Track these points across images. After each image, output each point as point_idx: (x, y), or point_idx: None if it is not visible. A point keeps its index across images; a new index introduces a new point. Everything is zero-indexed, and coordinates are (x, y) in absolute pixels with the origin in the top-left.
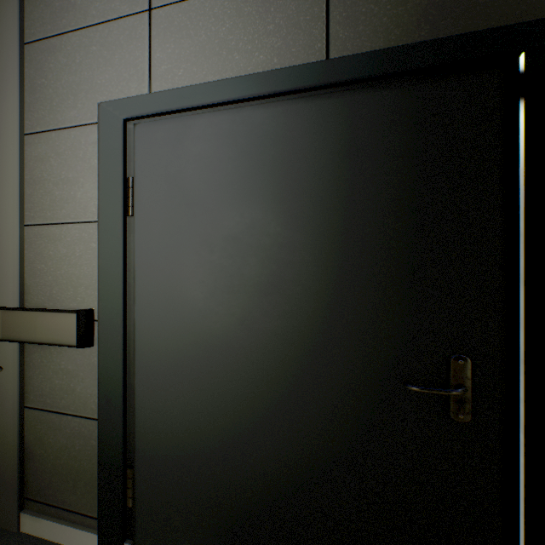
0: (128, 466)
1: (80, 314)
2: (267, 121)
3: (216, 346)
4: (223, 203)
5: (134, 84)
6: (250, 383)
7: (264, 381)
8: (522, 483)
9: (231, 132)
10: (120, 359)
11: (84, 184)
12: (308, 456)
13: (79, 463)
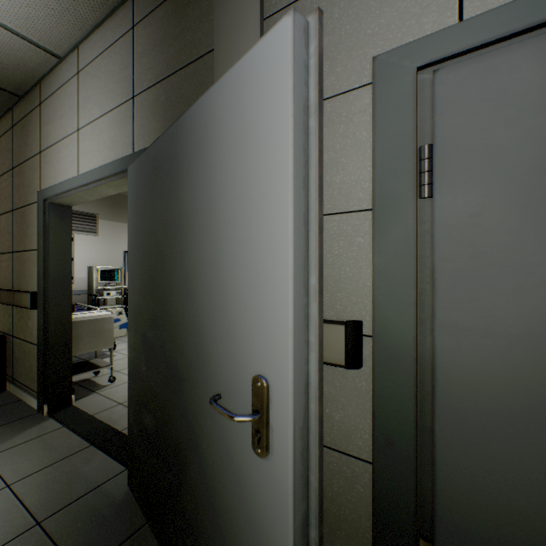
0: (420, 536)
1: (350, 327)
2: None
3: None
4: None
5: (430, 18)
6: None
7: None
8: None
9: None
10: (410, 391)
11: (345, 165)
12: None
13: (337, 508)
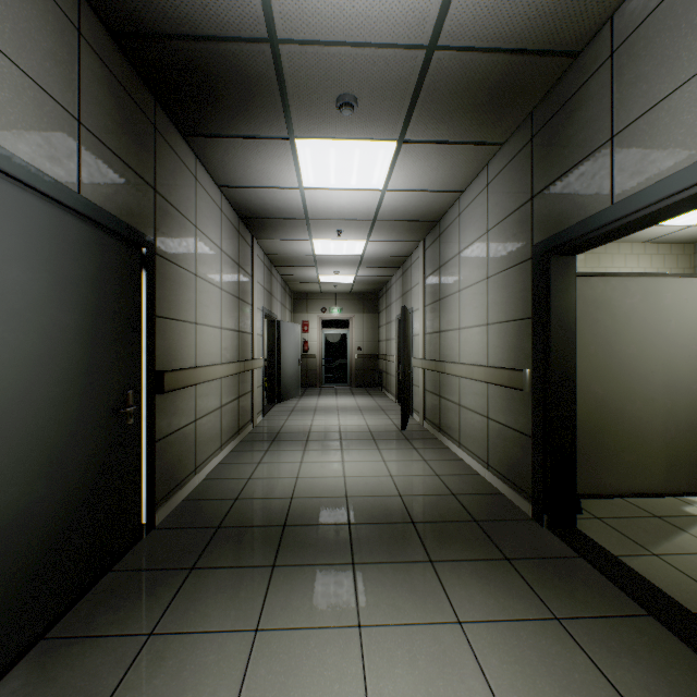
0: None
1: None
2: (46, 216)
3: (1, 424)
4: (8, 275)
5: None
6: (33, 449)
7: (44, 443)
8: (145, 443)
9: (15, 207)
10: None
11: None
12: (72, 486)
13: None
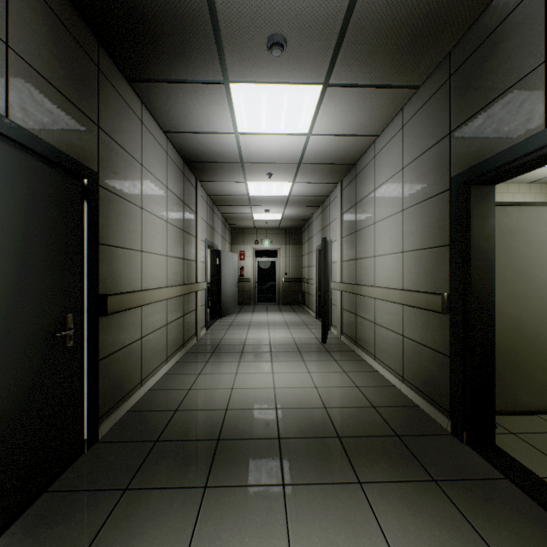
0: None
1: None
2: None
3: None
4: None
5: None
6: None
7: None
8: (87, 363)
9: None
10: None
11: None
12: None
13: None
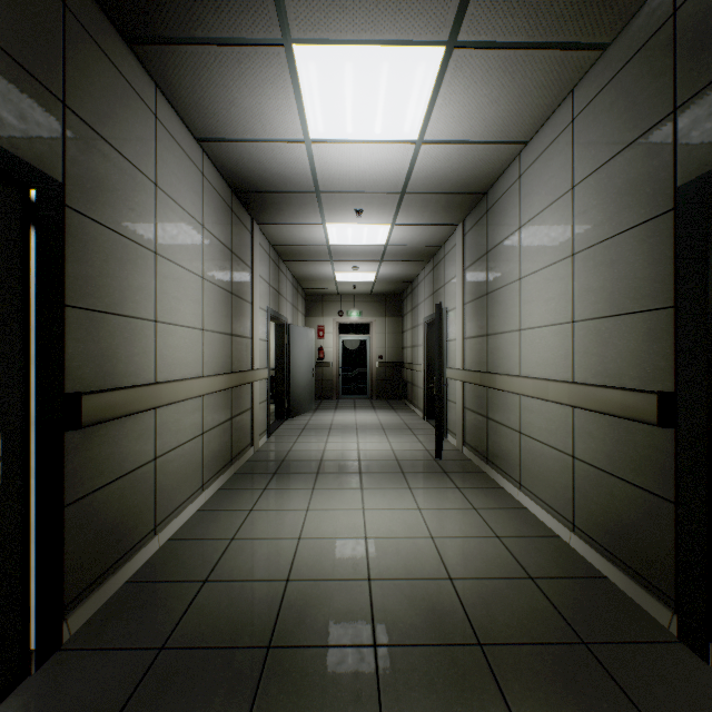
0: None
1: None
2: None
3: None
4: None
5: None
6: None
7: None
8: (35, 516)
9: None
10: None
11: None
12: None
13: None
